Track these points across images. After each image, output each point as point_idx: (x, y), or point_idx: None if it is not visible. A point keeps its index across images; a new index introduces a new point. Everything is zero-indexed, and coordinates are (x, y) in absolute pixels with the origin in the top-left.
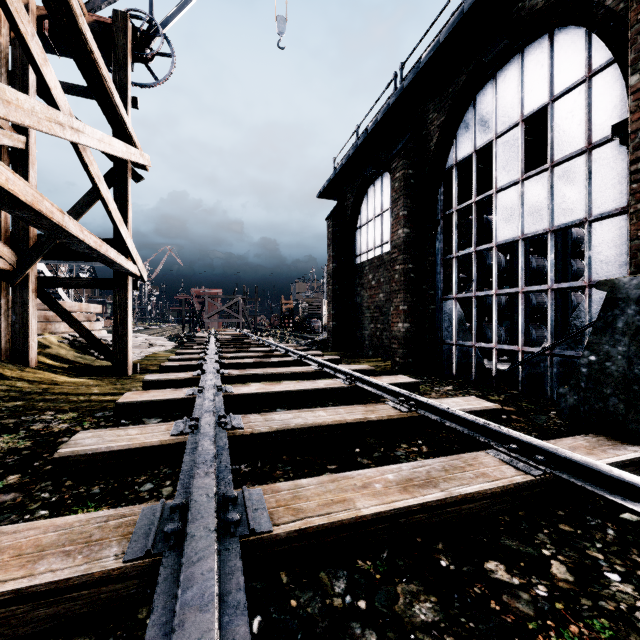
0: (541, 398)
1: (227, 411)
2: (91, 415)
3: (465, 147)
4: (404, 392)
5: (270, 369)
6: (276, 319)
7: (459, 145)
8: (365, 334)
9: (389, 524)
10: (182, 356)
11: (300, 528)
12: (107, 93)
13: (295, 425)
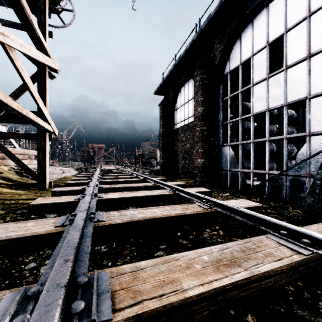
0: (280, 199)
1: (99, 209)
2: (13, 212)
3: (235, 62)
4: (205, 196)
5: (127, 184)
6: (133, 160)
7: (231, 61)
8: (179, 166)
9: (209, 302)
10: (79, 178)
11: (137, 314)
12: (28, 20)
13: (139, 218)
